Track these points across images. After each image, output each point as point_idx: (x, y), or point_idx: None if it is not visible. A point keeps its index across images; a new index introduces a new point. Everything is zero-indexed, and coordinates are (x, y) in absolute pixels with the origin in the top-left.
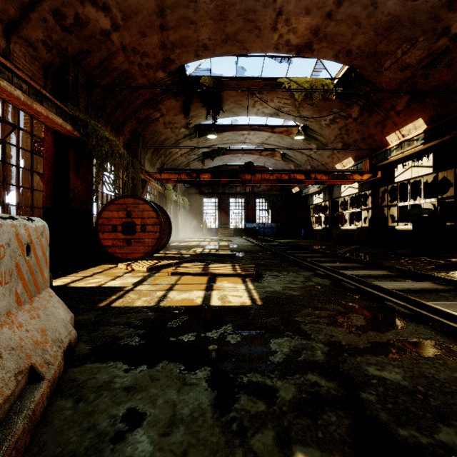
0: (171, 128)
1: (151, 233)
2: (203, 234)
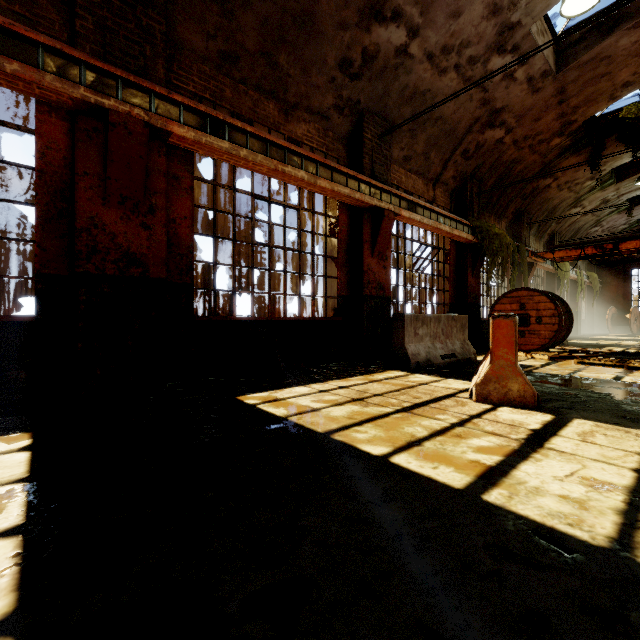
0: (567, 187)
1: (547, 325)
2: (631, 330)
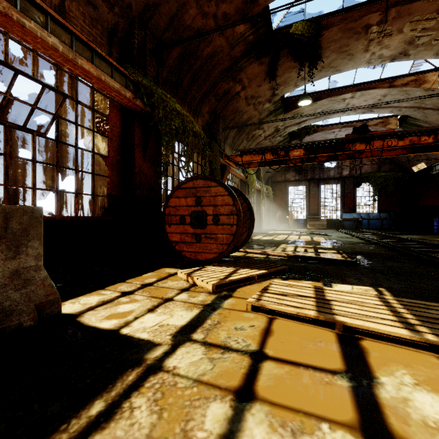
0: (253, 104)
1: (225, 226)
2: (289, 226)
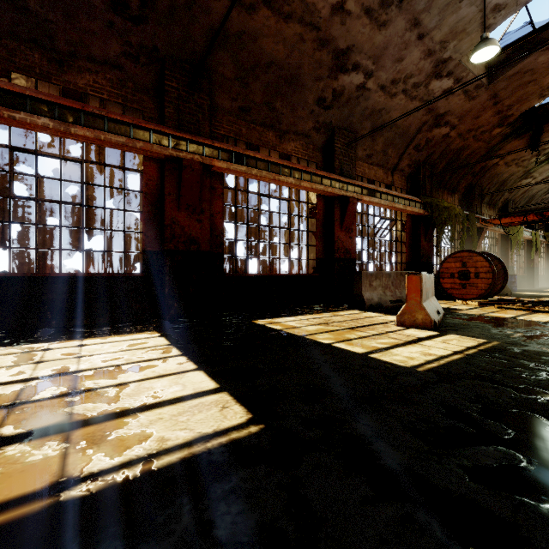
0: (515, 164)
1: (483, 279)
2: None
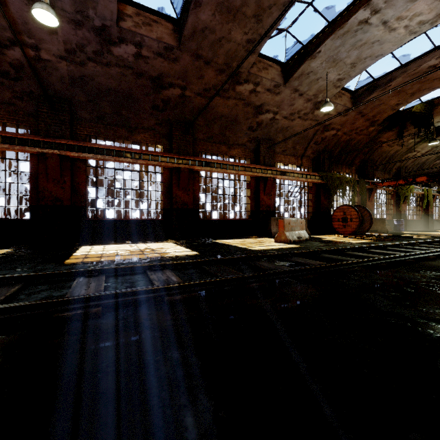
0: (396, 144)
1: (354, 222)
2: None
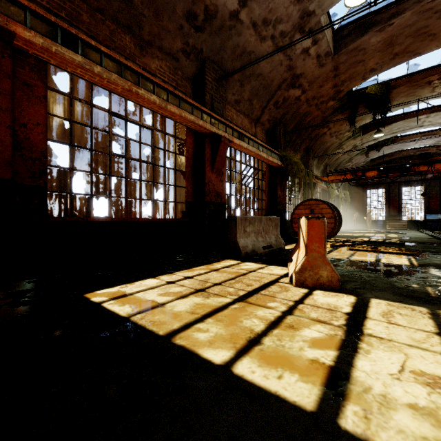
0: (335, 135)
1: (327, 224)
2: (367, 226)
